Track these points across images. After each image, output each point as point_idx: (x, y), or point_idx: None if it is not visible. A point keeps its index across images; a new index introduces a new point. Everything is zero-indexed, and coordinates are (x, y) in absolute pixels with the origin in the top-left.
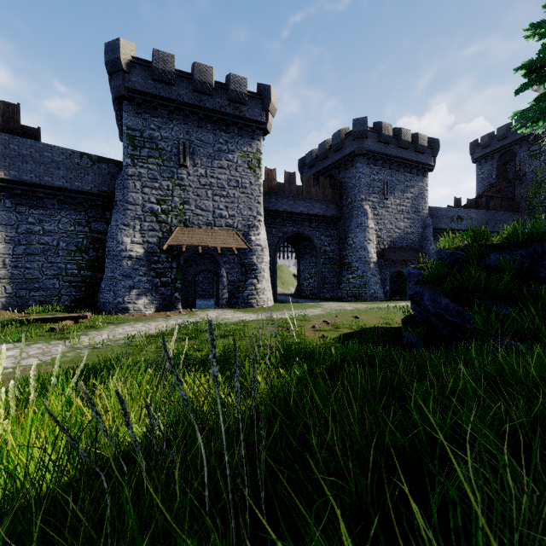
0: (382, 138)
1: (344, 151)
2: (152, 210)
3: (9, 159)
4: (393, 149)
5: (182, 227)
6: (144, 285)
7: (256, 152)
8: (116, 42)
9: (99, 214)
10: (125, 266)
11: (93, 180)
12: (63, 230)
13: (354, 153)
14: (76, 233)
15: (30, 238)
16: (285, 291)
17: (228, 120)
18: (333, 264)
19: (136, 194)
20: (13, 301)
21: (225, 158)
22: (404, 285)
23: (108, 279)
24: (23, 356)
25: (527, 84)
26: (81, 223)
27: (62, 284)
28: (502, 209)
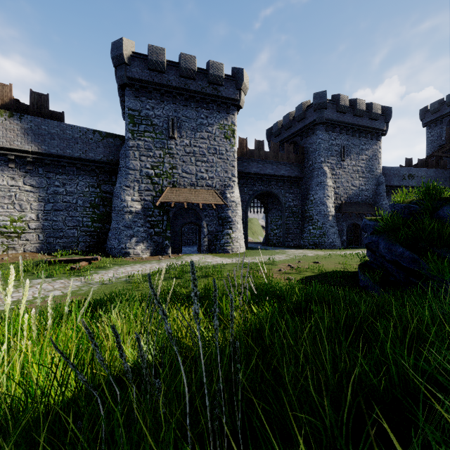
0: (339, 108)
1: (305, 121)
2: (147, 174)
3: (41, 137)
4: (349, 117)
5: (171, 187)
6: (141, 234)
7: (231, 124)
8: (120, 41)
9: (107, 178)
10: (127, 219)
11: (103, 151)
12: (80, 191)
13: (314, 122)
14: (90, 193)
15: (56, 197)
16: (255, 240)
17: (208, 99)
18: (296, 217)
19: (135, 162)
20: (44, 246)
21: (206, 130)
22: (359, 235)
23: (114, 229)
24: (50, 288)
25: None
26: (94, 185)
27: (80, 233)
28: None
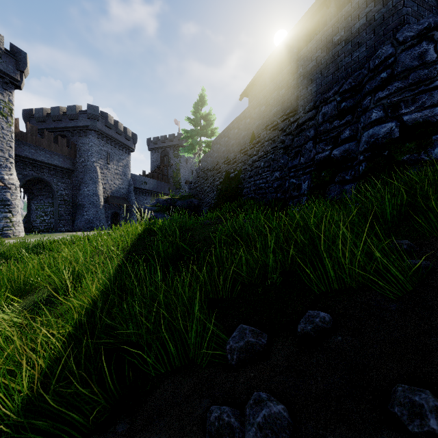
0: (108, 124)
1: (79, 122)
2: None
3: None
4: (113, 133)
5: None
6: None
7: (8, 102)
8: None
9: None
10: None
11: None
12: None
13: (88, 127)
14: None
15: None
16: None
17: None
18: (67, 205)
19: None
20: None
21: None
22: (119, 221)
23: None
24: None
25: (183, 138)
26: None
27: None
28: (164, 181)
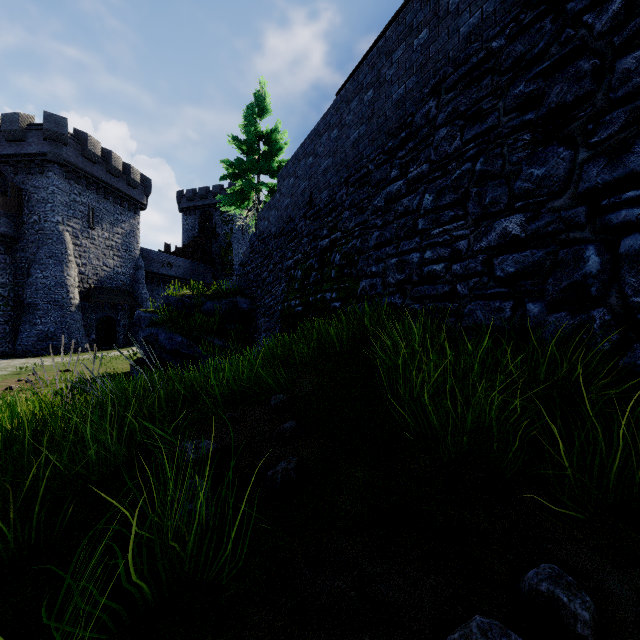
0: (88, 154)
1: (26, 146)
2: None
3: None
4: (102, 172)
5: None
6: None
7: None
8: None
9: None
10: None
11: None
12: None
13: (45, 156)
14: None
15: None
16: None
17: None
18: (3, 304)
19: None
20: None
21: None
22: (115, 332)
23: None
24: None
25: (226, 177)
26: None
27: None
28: (204, 262)
